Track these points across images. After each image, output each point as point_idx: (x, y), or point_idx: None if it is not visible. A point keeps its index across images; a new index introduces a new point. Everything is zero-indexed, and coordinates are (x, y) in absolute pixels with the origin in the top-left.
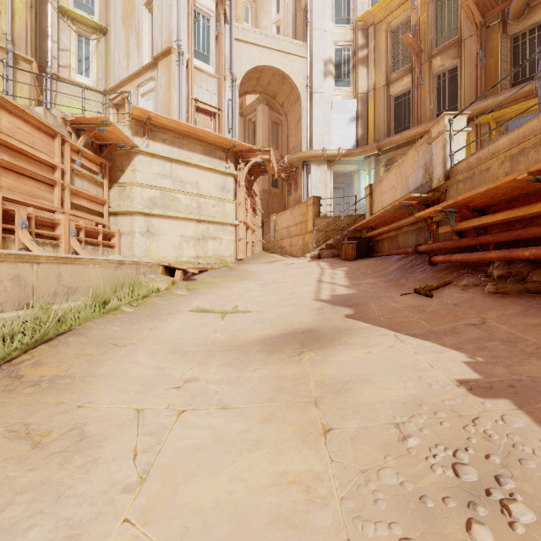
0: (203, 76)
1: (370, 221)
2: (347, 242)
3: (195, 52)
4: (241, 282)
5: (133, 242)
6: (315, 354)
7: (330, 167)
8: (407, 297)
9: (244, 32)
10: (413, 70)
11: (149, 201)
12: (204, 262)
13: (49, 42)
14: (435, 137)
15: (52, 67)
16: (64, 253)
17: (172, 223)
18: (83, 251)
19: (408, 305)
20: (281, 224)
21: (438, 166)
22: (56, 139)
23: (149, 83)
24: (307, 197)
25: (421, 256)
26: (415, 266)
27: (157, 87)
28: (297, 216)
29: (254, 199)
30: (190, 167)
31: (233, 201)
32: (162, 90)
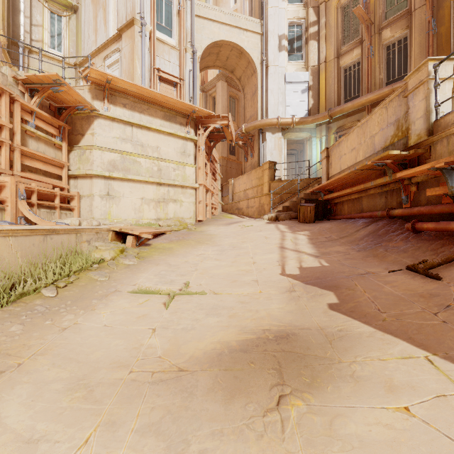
0: (165, 48)
1: (330, 183)
2: (304, 204)
3: (158, 26)
4: (198, 248)
5: (92, 204)
6: (307, 407)
7: (284, 135)
8: (400, 277)
9: (205, 9)
10: (363, 42)
11: (109, 164)
12: (164, 224)
13: (21, 17)
14: (414, 87)
15: (25, 40)
16: (10, 217)
17: (133, 186)
18: (31, 215)
19: (412, 292)
20: (238, 187)
21: (417, 120)
22: (3, 97)
23: (114, 54)
24: (262, 162)
25: (394, 221)
26: (390, 233)
27: (122, 58)
28: (253, 180)
29: (213, 164)
30: (151, 132)
31: (193, 165)
32: (126, 59)
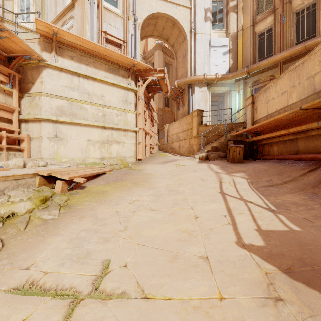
0: (111, 15)
1: (262, 125)
2: (233, 145)
3: None
4: (133, 191)
5: (41, 146)
6: None
7: (208, 89)
8: None
9: None
10: (276, 10)
11: (57, 110)
12: (107, 163)
13: None
14: None
15: None
16: None
17: (79, 129)
18: None
19: None
20: (171, 131)
21: None
22: None
23: (69, 21)
24: (191, 111)
25: None
26: None
27: (75, 23)
28: (184, 125)
29: (151, 112)
30: (96, 82)
31: (134, 112)
32: (78, 23)
